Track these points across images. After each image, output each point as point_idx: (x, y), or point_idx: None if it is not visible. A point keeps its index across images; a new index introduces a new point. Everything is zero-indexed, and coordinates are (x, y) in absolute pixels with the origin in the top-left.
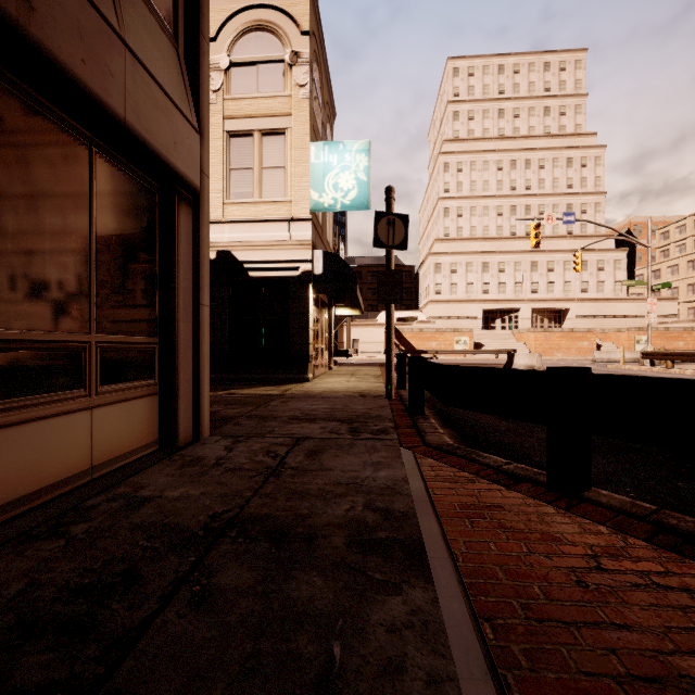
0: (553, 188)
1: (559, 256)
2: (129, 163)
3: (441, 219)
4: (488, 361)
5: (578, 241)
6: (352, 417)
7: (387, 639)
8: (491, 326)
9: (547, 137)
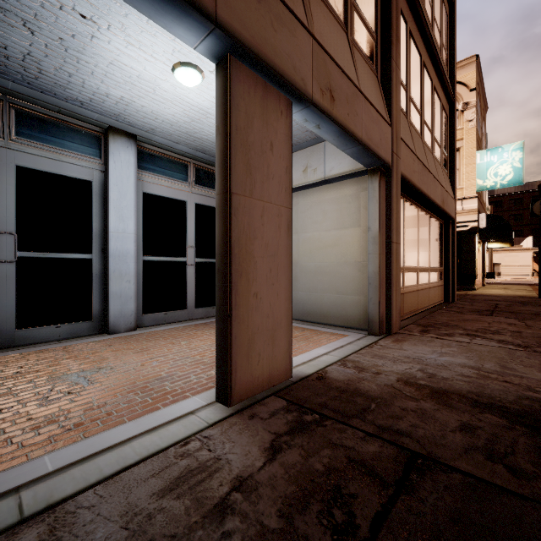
0: None
1: None
2: (440, 219)
3: None
4: None
5: None
6: (519, 301)
7: None
8: None
9: None
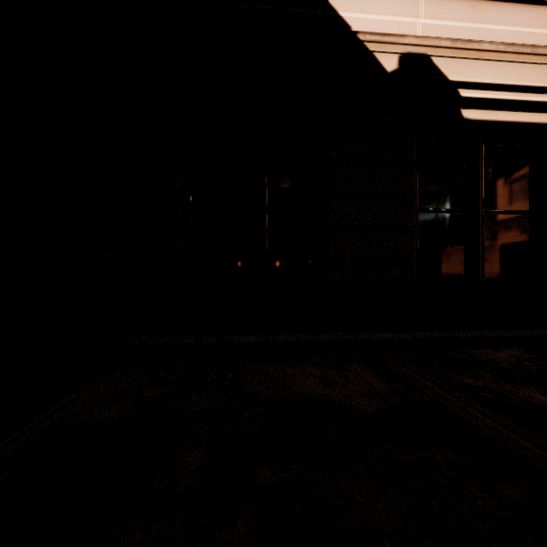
0: None
1: None
2: None
3: None
4: None
5: None
6: None
7: None
8: None
9: None
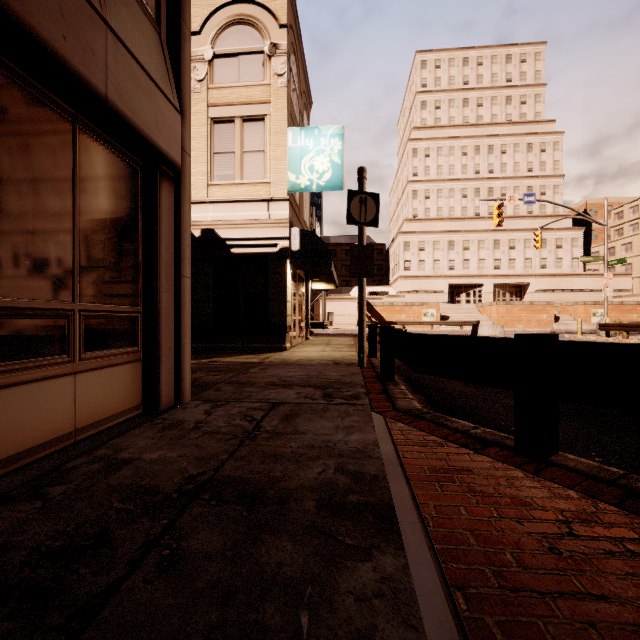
0: (514, 171)
1: (520, 235)
2: (113, 140)
3: (410, 201)
4: (453, 332)
5: (537, 221)
6: (326, 383)
7: (356, 608)
8: (456, 300)
9: (509, 124)
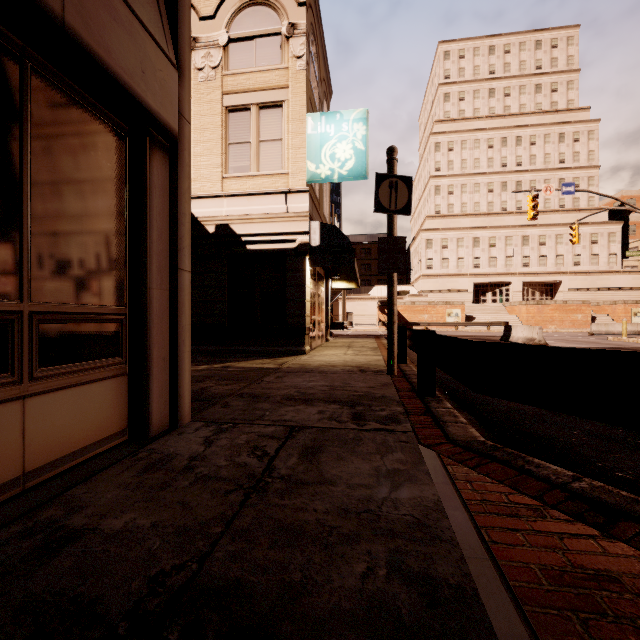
0: (544, 163)
1: (551, 230)
2: (84, 92)
3: (432, 197)
4: (480, 333)
5: (570, 215)
6: (353, 398)
7: None
8: (482, 299)
9: (539, 113)
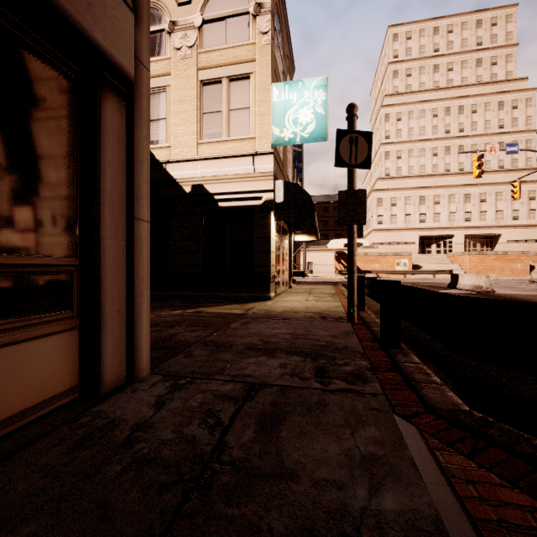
0: (485, 129)
1: (491, 188)
2: (22, 22)
3: (382, 162)
4: (427, 280)
5: (509, 174)
6: (316, 348)
7: None
8: (427, 250)
9: (479, 85)
